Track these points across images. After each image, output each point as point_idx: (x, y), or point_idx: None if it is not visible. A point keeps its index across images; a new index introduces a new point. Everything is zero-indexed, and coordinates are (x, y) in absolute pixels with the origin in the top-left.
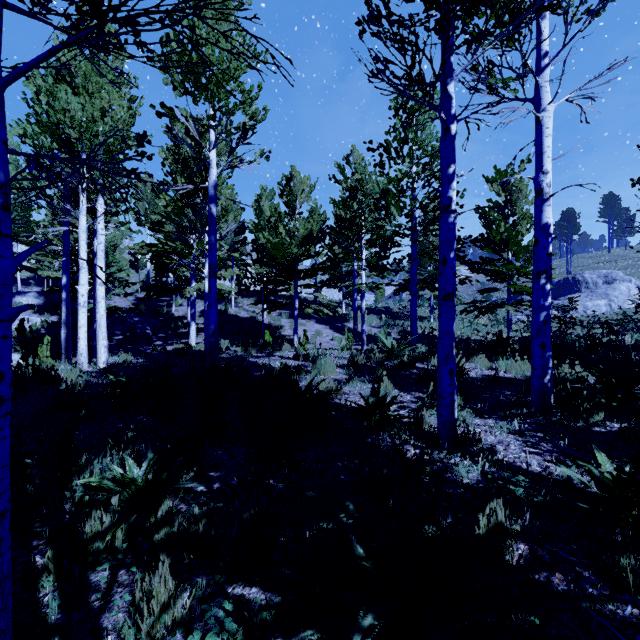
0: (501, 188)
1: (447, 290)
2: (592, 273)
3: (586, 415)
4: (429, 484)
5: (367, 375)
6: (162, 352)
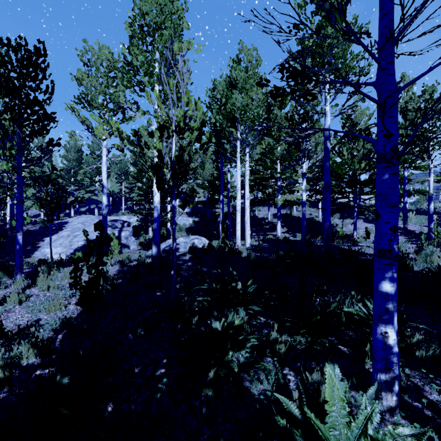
0: None
1: None
2: None
3: None
4: None
5: None
6: (272, 239)
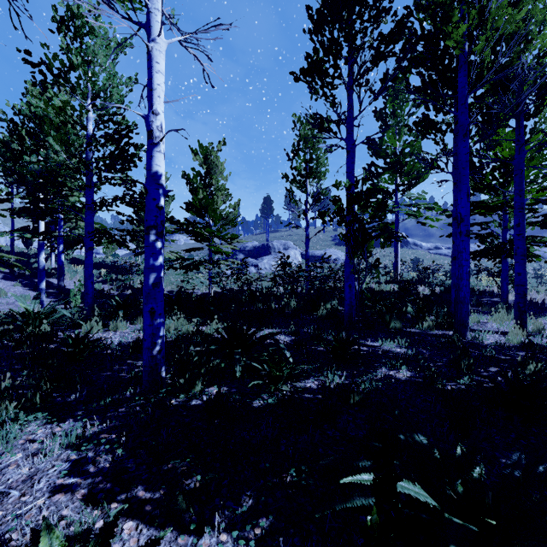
0: (203, 161)
1: None
2: (278, 242)
3: (189, 387)
4: None
5: None
6: None
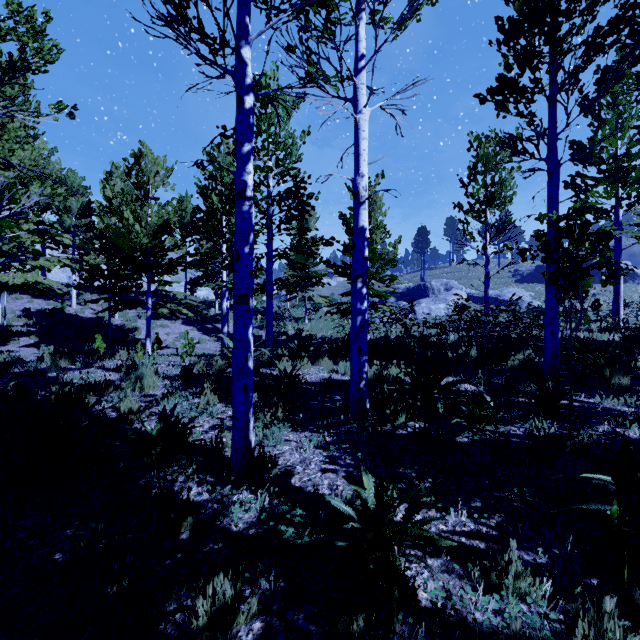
0: None
1: (241, 291)
2: (437, 281)
3: (393, 418)
4: (187, 541)
5: (198, 387)
6: None
